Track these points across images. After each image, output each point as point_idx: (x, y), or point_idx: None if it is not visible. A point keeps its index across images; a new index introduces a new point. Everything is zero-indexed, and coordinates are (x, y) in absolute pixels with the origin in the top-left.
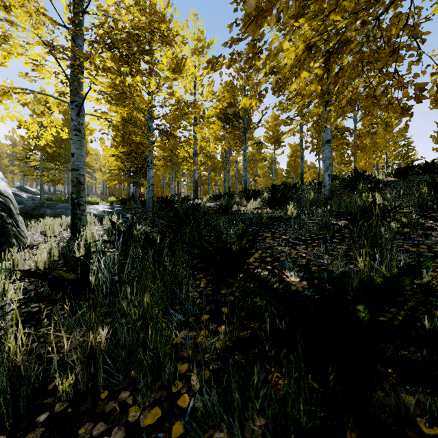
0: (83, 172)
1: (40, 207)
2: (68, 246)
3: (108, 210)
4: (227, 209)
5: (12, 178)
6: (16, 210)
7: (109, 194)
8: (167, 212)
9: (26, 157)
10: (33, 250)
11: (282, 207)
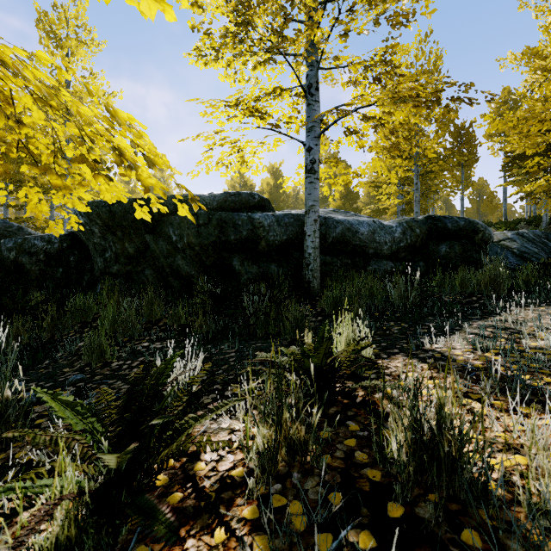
0: None
1: None
2: None
3: None
4: None
5: None
6: None
7: None
8: None
9: None
10: None
11: None
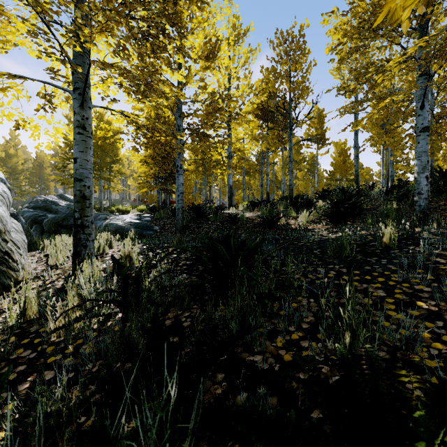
0: (89, 182)
1: (70, 217)
2: (62, 289)
3: (135, 221)
4: (273, 223)
5: (55, 186)
6: (2, 236)
7: (141, 201)
8: (199, 224)
9: (63, 166)
10: (19, 291)
11: (348, 220)
